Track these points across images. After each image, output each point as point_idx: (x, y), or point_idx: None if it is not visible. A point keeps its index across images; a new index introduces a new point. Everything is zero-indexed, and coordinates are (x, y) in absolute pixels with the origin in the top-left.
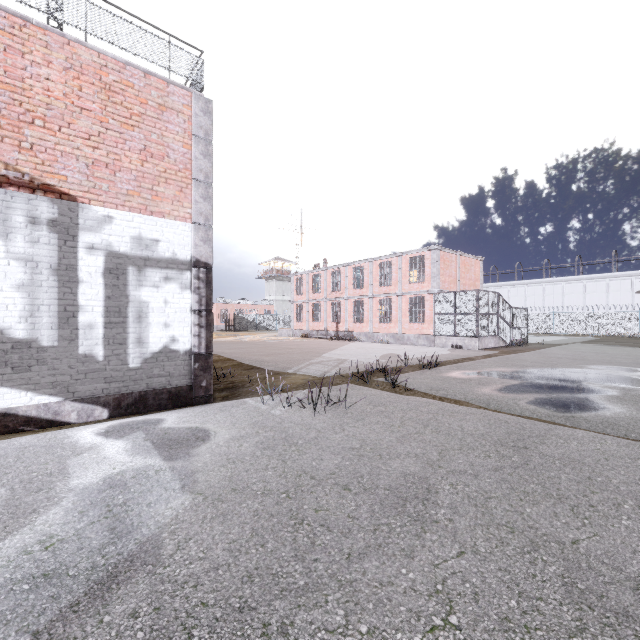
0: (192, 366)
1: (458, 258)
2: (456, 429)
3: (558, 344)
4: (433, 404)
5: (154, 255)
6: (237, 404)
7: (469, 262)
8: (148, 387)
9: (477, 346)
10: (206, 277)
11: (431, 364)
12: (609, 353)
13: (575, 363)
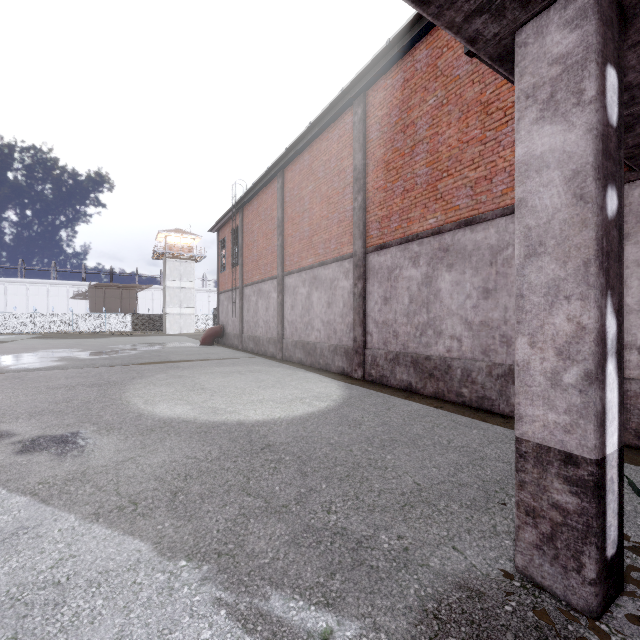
0: None
1: None
2: None
3: (8, 341)
4: None
5: None
6: None
7: None
8: None
9: None
10: None
11: None
12: (52, 343)
13: (30, 350)
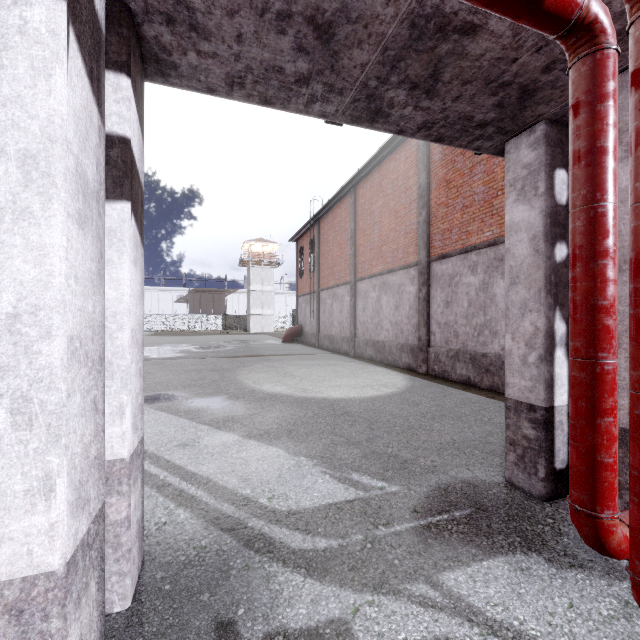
0: None
1: None
2: None
3: None
4: None
5: None
6: None
7: None
8: None
9: None
10: None
11: None
12: (167, 339)
13: (155, 344)
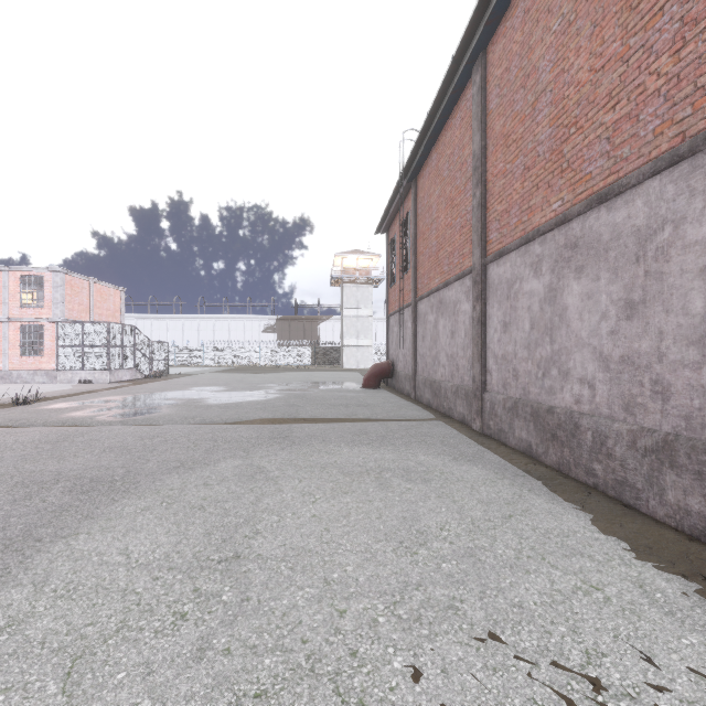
0: None
1: (92, 285)
2: (10, 442)
3: (195, 374)
4: (0, 431)
5: None
6: None
7: (107, 291)
8: None
9: (109, 379)
10: None
11: (30, 400)
12: (220, 378)
13: (184, 387)
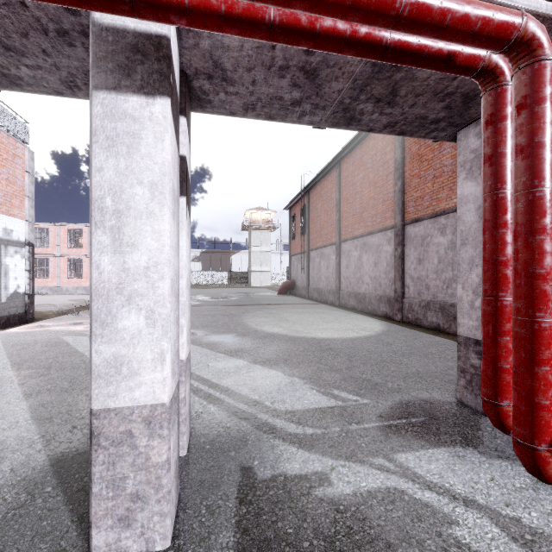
0: (26, 301)
1: None
2: None
3: None
4: None
5: (11, 239)
6: (59, 318)
7: None
8: (9, 313)
9: None
10: (32, 251)
11: None
12: None
13: None
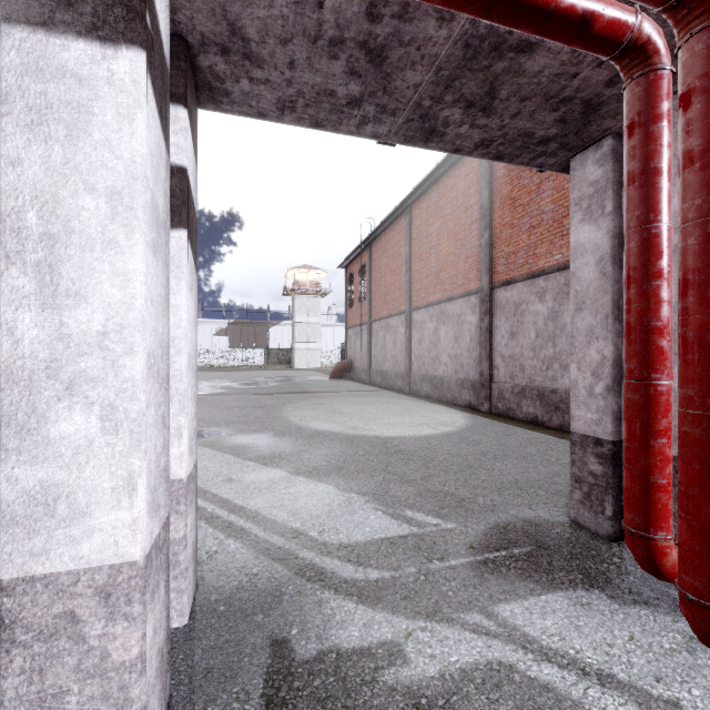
0: None
1: None
2: None
3: None
4: None
5: None
6: None
7: None
8: None
9: None
10: None
11: None
12: (207, 375)
13: None
